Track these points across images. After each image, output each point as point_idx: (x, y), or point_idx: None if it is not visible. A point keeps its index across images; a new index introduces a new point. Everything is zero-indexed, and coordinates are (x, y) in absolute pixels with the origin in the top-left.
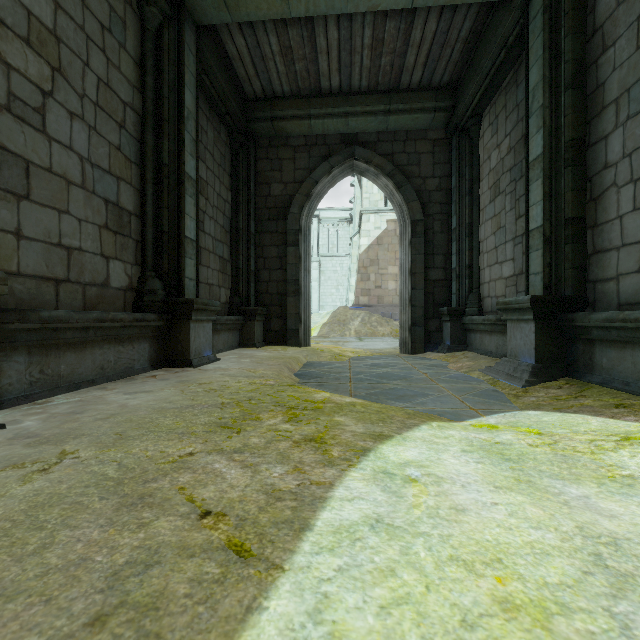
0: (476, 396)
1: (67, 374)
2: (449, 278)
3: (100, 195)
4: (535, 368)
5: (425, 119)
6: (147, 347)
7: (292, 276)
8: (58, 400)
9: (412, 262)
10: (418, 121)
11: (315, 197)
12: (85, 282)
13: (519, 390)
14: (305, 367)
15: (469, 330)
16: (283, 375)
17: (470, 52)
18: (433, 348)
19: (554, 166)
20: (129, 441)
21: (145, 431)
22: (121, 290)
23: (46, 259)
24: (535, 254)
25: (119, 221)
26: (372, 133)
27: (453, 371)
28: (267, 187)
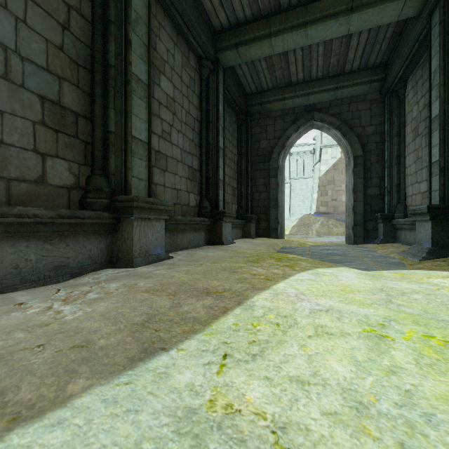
0: (384, 264)
1: (179, 243)
2: (383, 193)
3: (186, 164)
4: (431, 250)
5: (363, 88)
6: (204, 234)
7: (273, 196)
8: (180, 253)
9: (354, 184)
10: (358, 90)
11: (287, 147)
12: (182, 204)
13: (416, 262)
14: (282, 249)
15: (397, 229)
16: (270, 250)
17: (395, 43)
18: (370, 241)
19: (446, 122)
20: (219, 262)
21: (222, 261)
22: (193, 207)
23: (171, 195)
24: (435, 178)
25: (192, 175)
26: (326, 102)
27: (378, 253)
28: (258, 143)
